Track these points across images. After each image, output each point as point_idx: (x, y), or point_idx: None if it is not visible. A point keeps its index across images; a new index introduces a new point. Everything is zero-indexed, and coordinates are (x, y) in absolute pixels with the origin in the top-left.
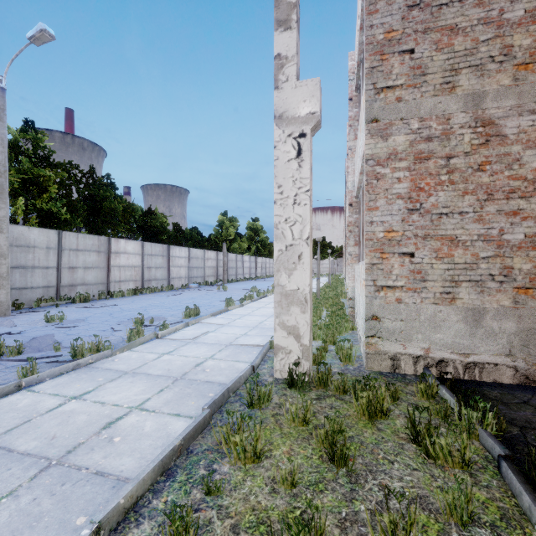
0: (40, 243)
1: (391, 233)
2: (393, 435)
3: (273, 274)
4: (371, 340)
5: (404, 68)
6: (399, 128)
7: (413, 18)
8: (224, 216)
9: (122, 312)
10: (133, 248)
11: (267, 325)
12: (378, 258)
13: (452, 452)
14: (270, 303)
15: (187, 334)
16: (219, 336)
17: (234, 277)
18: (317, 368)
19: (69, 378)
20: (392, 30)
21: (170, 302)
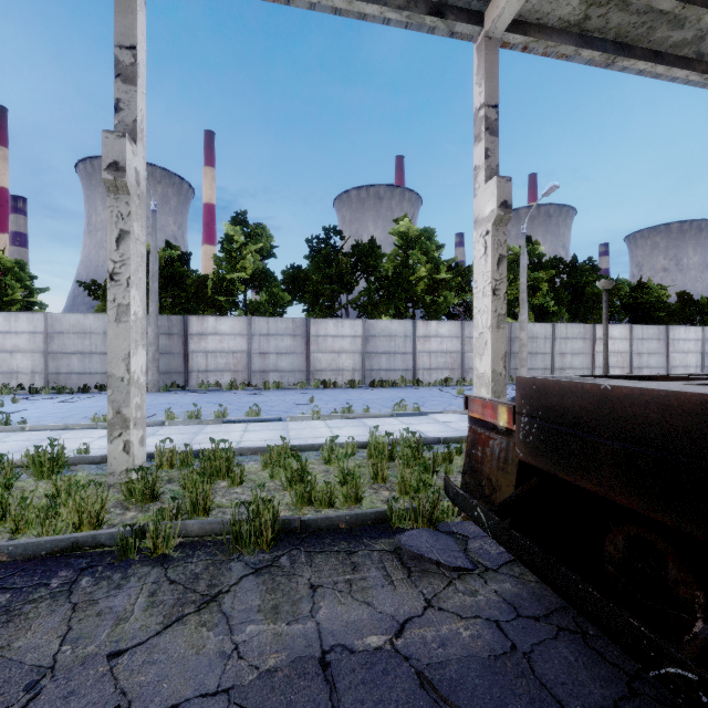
0: (540, 334)
1: None
2: None
3: None
4: None
5: None
6: None
7: None
8: None
9: None
10: (619, 332)
11: None
12: None
13: None
14: None
15: None
16: None
17: None
18: None
19: None
20: None
21: None
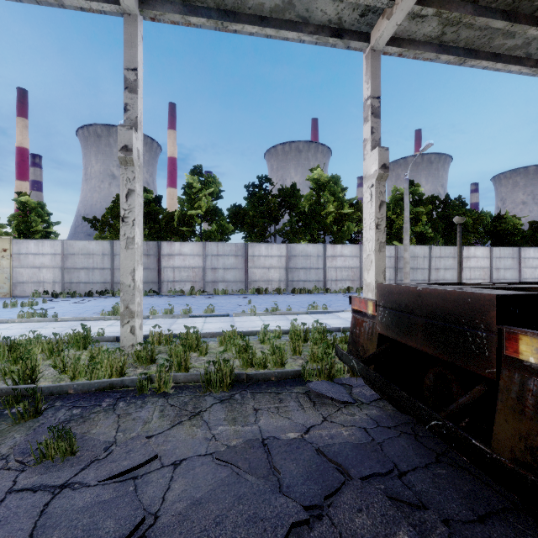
0: (420, 254)
1: None
2: None
3: None
4: None
5: None
6: None
7: None
8: None
9: None
10: (481, 253)
11: None
12: None
13: None
14: None
15: None
16: None
17: None
18: None
19: None
20: None
21: None
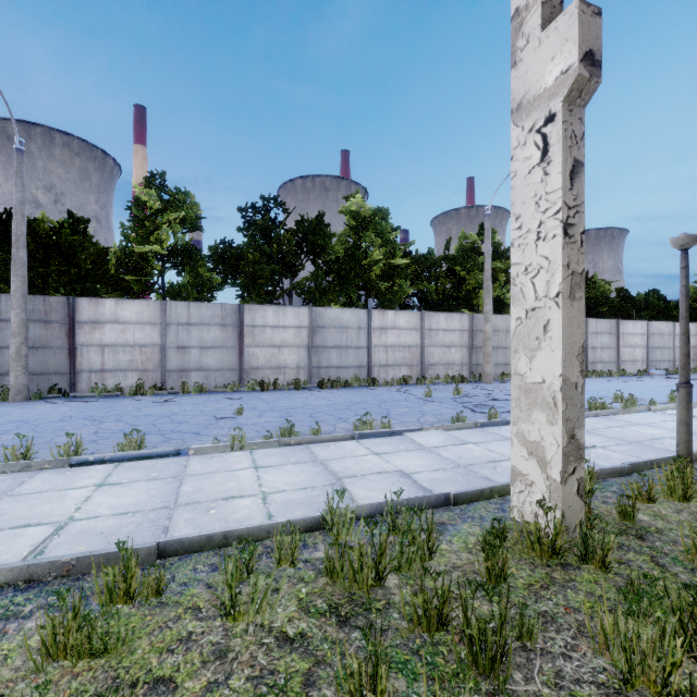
0: (501, 327)
1: None
2: None
3: None
4: None
5: None
6: None
7: None
8: None
9: (586, 391)
10: None
11: None
12: None
13: None
14: None
15: None
16: None
17: None
18: None
19: (597, 419)
20: None
21: (634, 387)
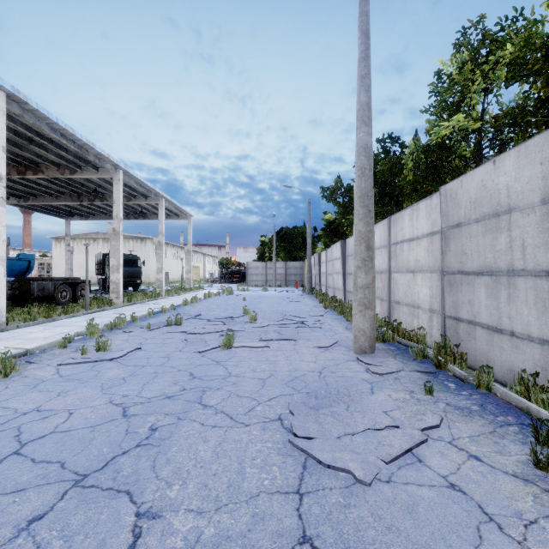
0: (525, 192)
1: None
2: None
3: None
4: None
5: None
6: None
7: None
8: None
9: (177, 383)
10: None
11: None
12: None
13: None
14: None
15: (39, 342)
16: (0, 345)
17: None
18: None
19: None
20: None
21: None
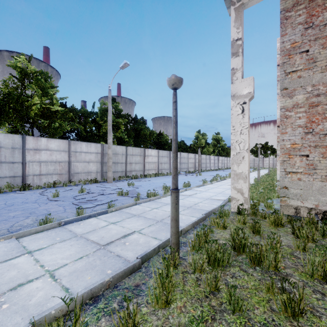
0: (120, 152)
1: (294, 145)
2: (284, 232)
3: (229, 167)
4: (283, 198)
5: (303, 60)
6: (299, 91)
7: (308, 34)
8: (198, 133)
9: (154, 184)
10: (154, 153)
11: (226, 192)
12: (287, 157)
13: (308, 236)
14: (227, 183)
15: (187, 193)
16: (202, 195)
17: (204, 169)
18: (252, 208)
19: (149, 203)
20: (295, 42)
21: None
